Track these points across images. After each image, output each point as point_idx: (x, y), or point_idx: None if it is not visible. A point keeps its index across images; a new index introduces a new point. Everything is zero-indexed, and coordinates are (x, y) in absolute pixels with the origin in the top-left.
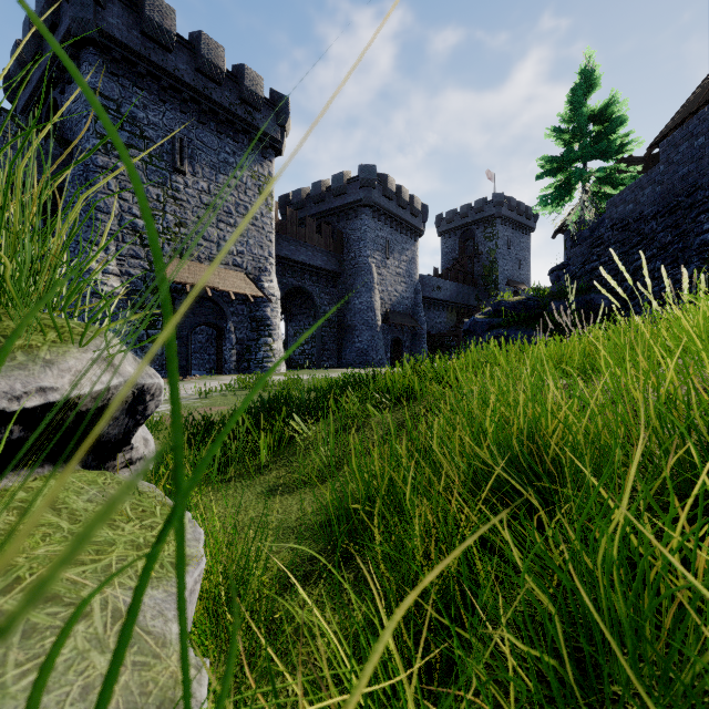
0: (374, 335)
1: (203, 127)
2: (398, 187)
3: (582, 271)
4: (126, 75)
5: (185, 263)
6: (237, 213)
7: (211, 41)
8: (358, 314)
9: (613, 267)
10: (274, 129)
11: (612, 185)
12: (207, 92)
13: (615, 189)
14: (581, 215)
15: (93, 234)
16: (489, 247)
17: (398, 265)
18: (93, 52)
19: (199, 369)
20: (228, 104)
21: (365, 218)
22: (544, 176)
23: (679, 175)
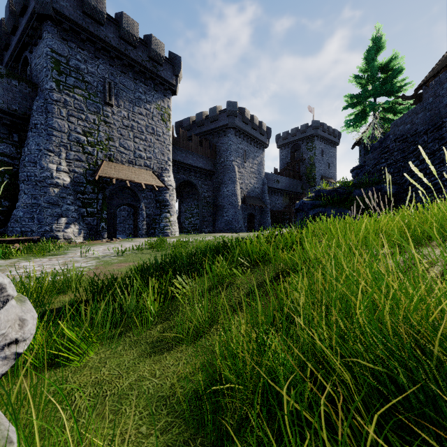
0: (236, 211)
1: (124, 75)
2: (251, 116)
3: (374, 170)
4: (73, 40)
5: (112, 164)
6: (147, 132)
7: (129, 18)
8: (226, 198)
9: (396, 167)
10: (171, 77)
11: (393, 113)
12: (127, 52)
13: (395, 116)
14: (372, 133)
15: (50, 145)
16: (309, 155)
17: (251, 166)
18: (50, 24)
19: (123, 234)
20: (141, 60)
21: (230, 136)
22: (348, 108)
23: (444, 104)
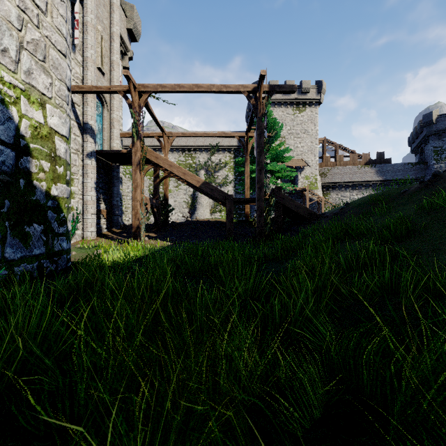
0: None
1: None
2: None
3: None
4: (444, 136)
5: None
6: None
7: None
8: None
9: None
10: None
11: None
12: None
13: None
14: None
15: None
16: None
17: None
18: (433, 136)
19: None
20: None
21: None
22: None
23: None
